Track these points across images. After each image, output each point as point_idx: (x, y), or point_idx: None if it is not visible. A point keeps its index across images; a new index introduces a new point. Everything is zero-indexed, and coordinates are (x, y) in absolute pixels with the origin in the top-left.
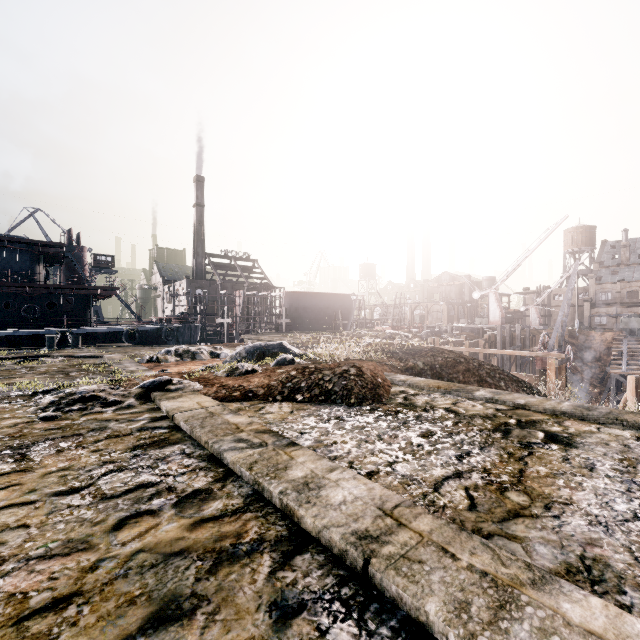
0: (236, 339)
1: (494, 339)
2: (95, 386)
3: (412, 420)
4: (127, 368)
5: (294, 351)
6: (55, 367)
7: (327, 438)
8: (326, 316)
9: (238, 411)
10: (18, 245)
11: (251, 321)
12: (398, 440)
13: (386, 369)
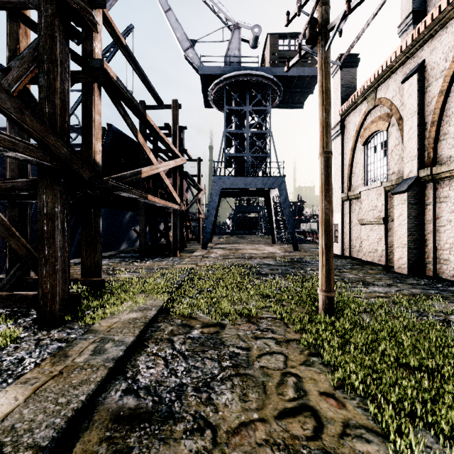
0: None
1: None
2: None
3: None
4: None
5: None
6: None
7: None
8: None
9: None
10: (293, 203)
11: None
12: None
13: None
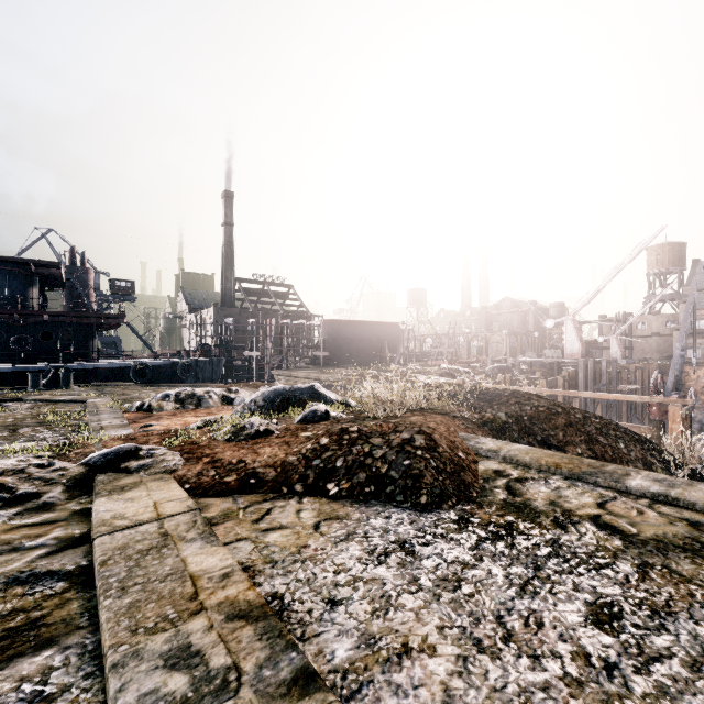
0: (267, 375)
1: (575, 376)
2: (12, 462)
3: (548, 557)
4: (99, 422)
5: (330, 397)
6: (11, 418)
7: (386, 627)
8: (370, 348)
9: (222, 522)
10: (6, 265)
11: (284, 354)
12: (549, 640)
13: (458, 425)
